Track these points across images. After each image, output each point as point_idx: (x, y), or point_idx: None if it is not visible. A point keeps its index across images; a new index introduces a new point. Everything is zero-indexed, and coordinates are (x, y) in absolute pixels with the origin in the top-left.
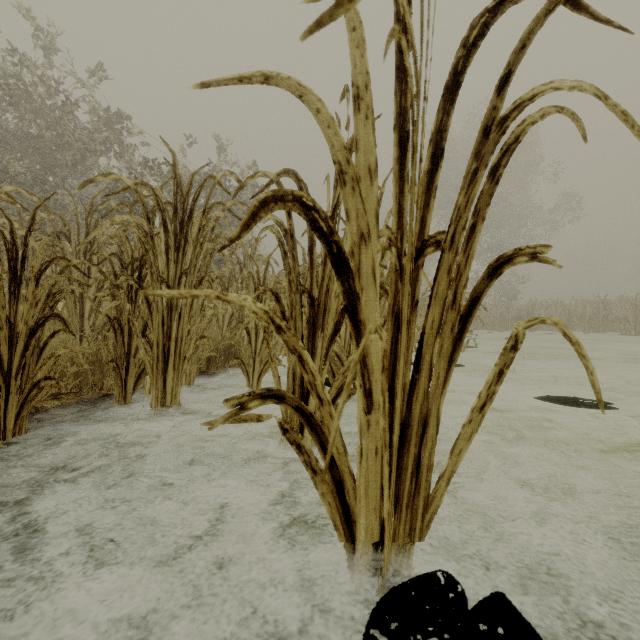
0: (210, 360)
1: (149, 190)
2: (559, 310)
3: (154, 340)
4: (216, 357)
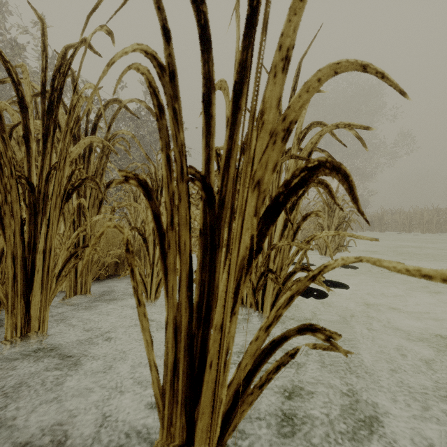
0: (118, 263)
1: None
2: (402, 216)
3: (8, 253)
4: (124, 260)
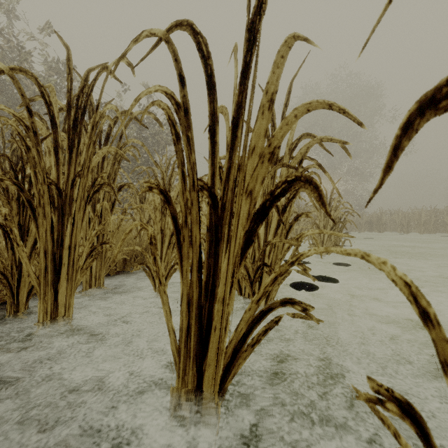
0: (126, 261)
1: (30, 78)
2: (400, 217)
3: (40, 248)
4: (131, 258)
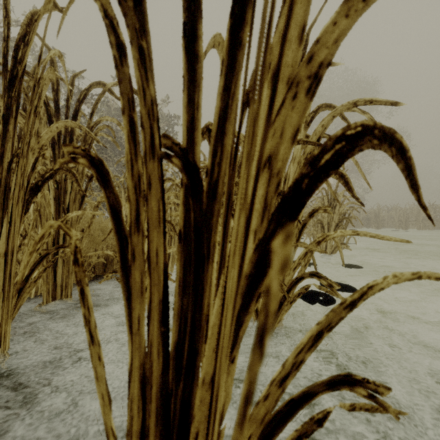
0: (106, 263)
1: None
2: (398, 213)
3: None
4: (113, 260)
